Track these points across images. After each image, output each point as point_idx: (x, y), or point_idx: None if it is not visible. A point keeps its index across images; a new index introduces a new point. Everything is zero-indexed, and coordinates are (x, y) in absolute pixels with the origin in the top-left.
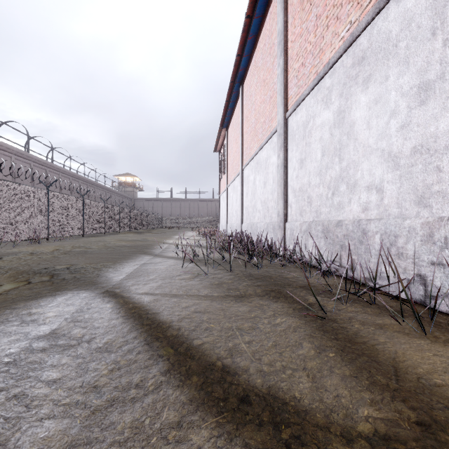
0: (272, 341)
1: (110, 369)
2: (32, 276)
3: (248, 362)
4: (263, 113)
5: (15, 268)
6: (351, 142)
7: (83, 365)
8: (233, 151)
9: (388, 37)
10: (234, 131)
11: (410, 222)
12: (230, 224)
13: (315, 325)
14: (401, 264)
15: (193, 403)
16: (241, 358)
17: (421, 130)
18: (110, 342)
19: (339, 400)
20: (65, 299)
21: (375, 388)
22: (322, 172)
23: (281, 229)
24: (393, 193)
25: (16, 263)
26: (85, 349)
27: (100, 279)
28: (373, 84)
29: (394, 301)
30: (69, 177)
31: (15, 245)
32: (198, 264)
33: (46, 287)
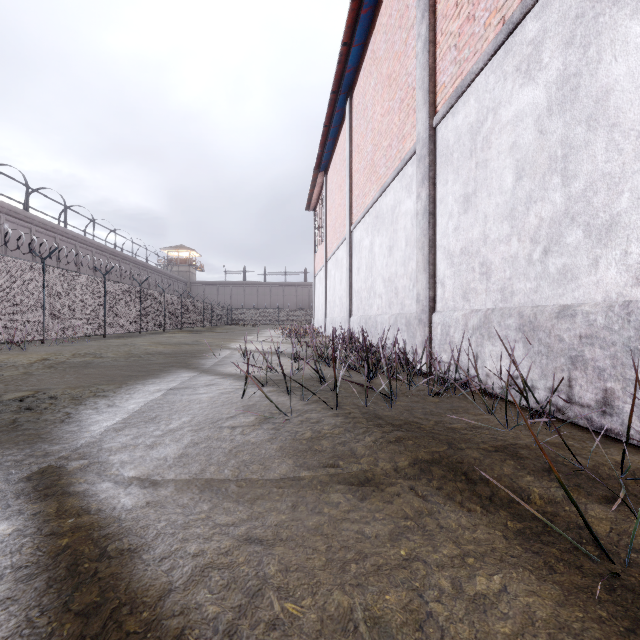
0: None
1: None
2: None
3: None
4: (387, 131)
5: None
6: (598, 134)
7: None
8: (335, 206)
9: None
10: (337, 173)
11: None
12: (331, 318)
13: (605, 613)
14: None
15: None
16: None
17: None
18: None
19: None
20: None
21: None
22: (516, 212)
23: (424, 324)
24: None
25: None
26: None
27: (60, 430)
28: None
29: None
30: (92, 249)
31: None
32: (273, 391)
33: None
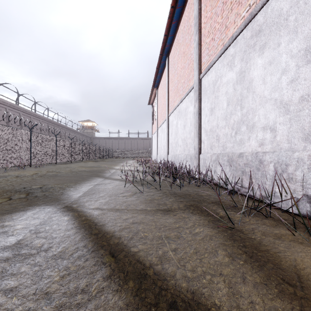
0: (193, 248)
1: (61, 275)
2: (13, 194)
3: (175, 268)
4: (183, 76)
5: (2, 187)
6: (250, 94)
7: (39, 273)
8: (161, 104)
9: (280, 13)
10: (162, 90)
11: (298, 154)
12: (159, 155)
13: (226, 235)
14: (291, 186)
15: (129, 308)
16: (169, 265)
17: (308, 83)
18: (64, 250)
19: (253, 307)
20: (33, 213)
21: (284, 296)
22: (227, 117)
23: (196, 159)
24: (284, 132)
25: (4, 184)
26: (43, 257)
27: (63, 196)
28: (268, 50)
29: (286, 214)
30: (47, 122)
31: (6, 170)
32: (136, 185)
33: (22, 203)
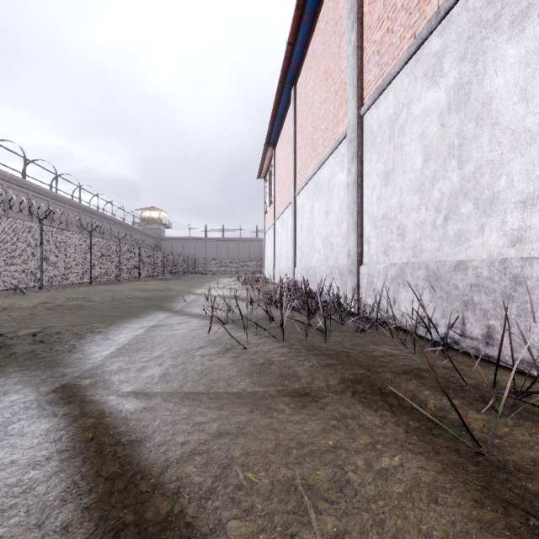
0: (389, 534)
1: None
2: None
3: None
4: (324, 116)
5: None
6: (484, 130)
7: None
8: (282, 175)
9: None
10: (284, 149)
11: None
12: (278, 268)
13: (469, 479)
14: None
15: None
16: None
17: None
18: None
19: None
20: None
21: None
22: (424, 187)
23: (353, 274)
24: None
25: None
26: None
27: (70, 357)
28: (536, 20)
29: None
30: (79, 210)
31: None
32: (233, 328)
33: None
